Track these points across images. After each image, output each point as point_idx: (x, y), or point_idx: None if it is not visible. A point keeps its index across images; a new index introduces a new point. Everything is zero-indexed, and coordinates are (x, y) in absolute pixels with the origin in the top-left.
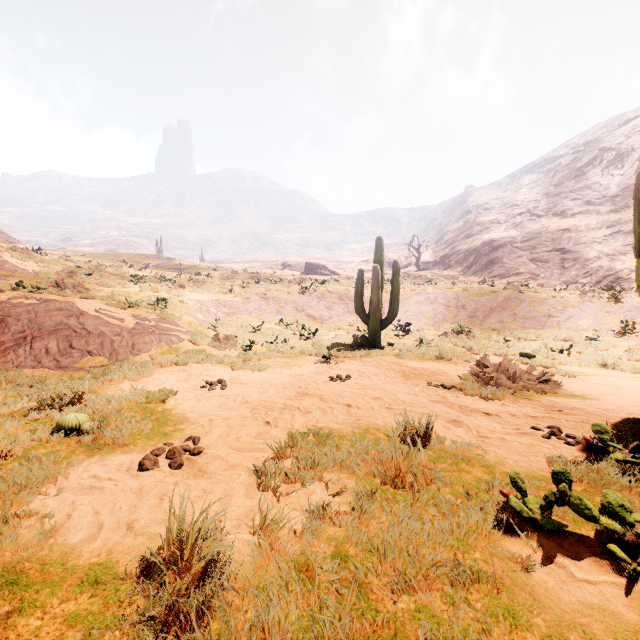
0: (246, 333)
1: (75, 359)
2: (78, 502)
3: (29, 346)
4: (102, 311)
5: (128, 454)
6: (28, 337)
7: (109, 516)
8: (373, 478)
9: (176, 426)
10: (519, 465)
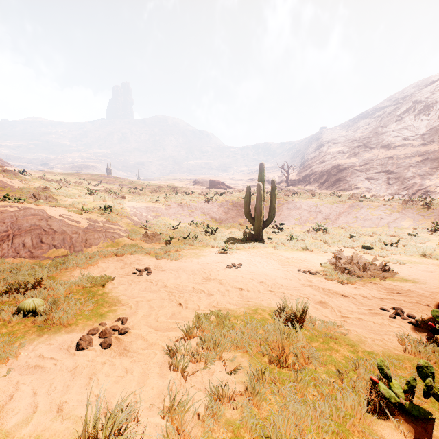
0: (168, 230)
1: (44, 251)
2: (21, 382)
3: (11, 241)
4: (64, 216)
5: (70, 333)
6: (10, 235)
7: (44, 397)
8: (262, 357)
9: (110, 307)
10: (376, 343)
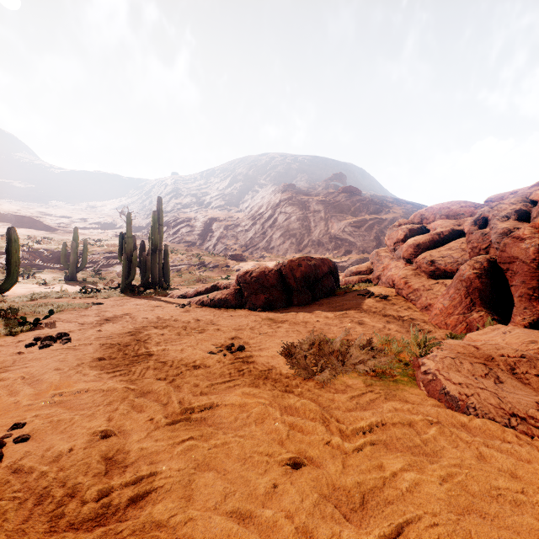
0: None
1: None
2: None
3: None
4: None
5: None
6: None
7: None
8: None
9: None
10: None
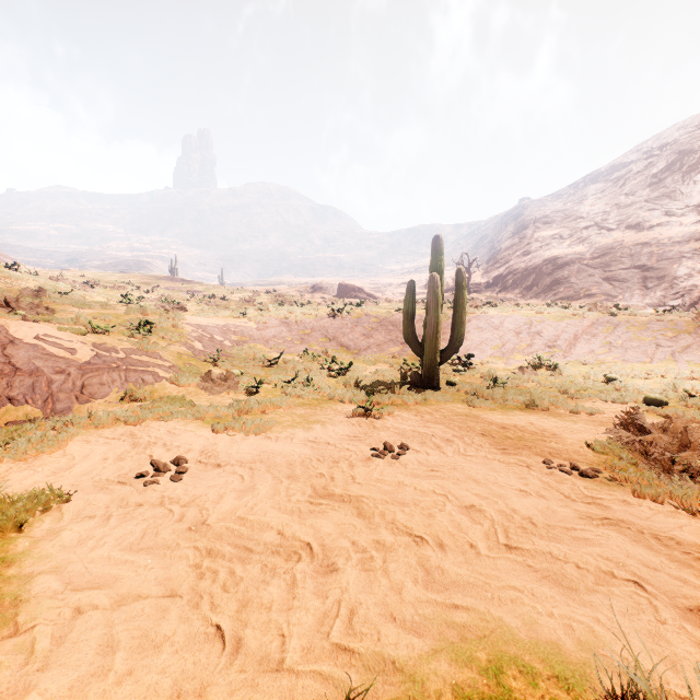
0: (258, 368)
1: None
2: None
3: None
4: (46, 338)
5: None
6: None
7: None
8: None
9: None
10: None
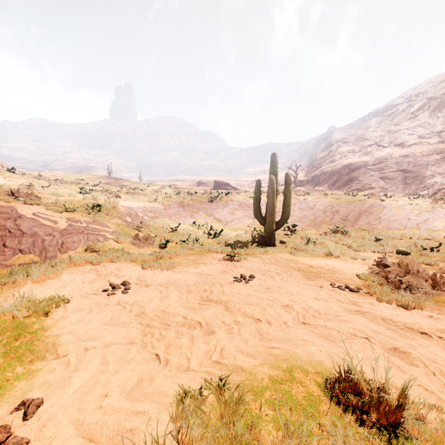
0: (165, 233)
1: (6, 257)
2: None
3: None
4: (39, 214)
5: None
6: None
7: None
8: None
9: (31, 364)
10: None
